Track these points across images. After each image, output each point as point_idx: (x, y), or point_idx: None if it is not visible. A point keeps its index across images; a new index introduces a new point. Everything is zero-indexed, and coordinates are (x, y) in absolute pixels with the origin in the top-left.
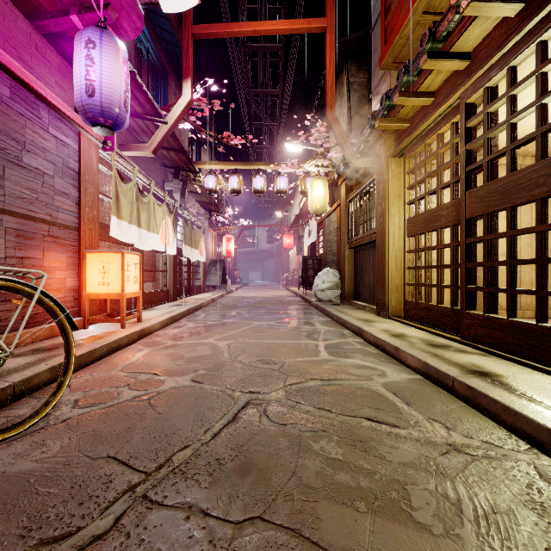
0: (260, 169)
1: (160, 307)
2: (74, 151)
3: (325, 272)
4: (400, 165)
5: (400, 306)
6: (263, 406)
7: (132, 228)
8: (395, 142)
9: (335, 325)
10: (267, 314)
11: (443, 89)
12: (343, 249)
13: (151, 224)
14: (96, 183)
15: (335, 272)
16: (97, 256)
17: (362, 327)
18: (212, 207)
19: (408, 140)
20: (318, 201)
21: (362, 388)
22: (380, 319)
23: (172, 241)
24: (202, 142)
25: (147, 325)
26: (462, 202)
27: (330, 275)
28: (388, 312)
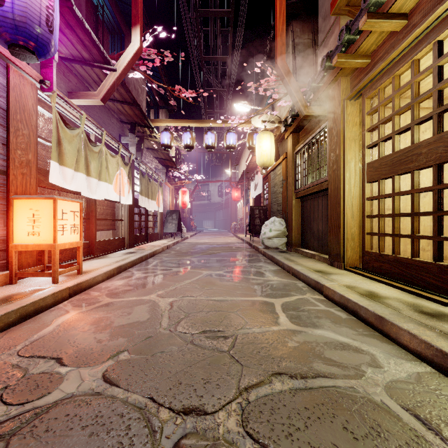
0: (211, 126)
1: (113, 255)
2: (0, 86)
3: (272, 221)
4: (356, 108)
5: (356, 256)
6: None
7: (78, 176)
8: (351, 84)
9: (286, 276)
10: (217, 262)
11: (423, 5)
12: (289, 199)
13: (102, 173)
14: (33, 125)
15: (281, 221)
16: (26, 203)
17: (322, 282)
18: (169, 163)
19: (371, 76)
20: (266, 155)
21: (359, 400)
22: (336, 271)
23: (127, 191)
24: (160, 105)
25: (86, 278)
26: None
27: (276, 223)
28: (344, 263)
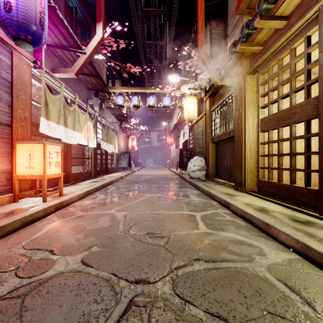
0: (152, 92)
1: (83, 183)
2: (6, 65)
3: (195, 159)
4: (254, 80)
5: (254, 183)
6: (148, 310)
7: (59, 127)
8: (250, 63)
9: (205, 197)
10: (156, 188)
11: (297, 11)
12: (207, 143)
13: (76, 125)
14: (28, 92)
15: (202, 159)
16: (25, 146)
17: (229, 201)
18: (122, 118)
19: (263, 58)
20: (191, 112)
21: (249, 275)
22: (239, 193)
23: (93, 138)
24: (116, 77)
25: (65, 198)
26: (322, 98)
27: (198, 161)
28: (245, 188)
